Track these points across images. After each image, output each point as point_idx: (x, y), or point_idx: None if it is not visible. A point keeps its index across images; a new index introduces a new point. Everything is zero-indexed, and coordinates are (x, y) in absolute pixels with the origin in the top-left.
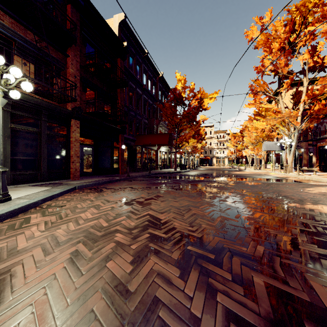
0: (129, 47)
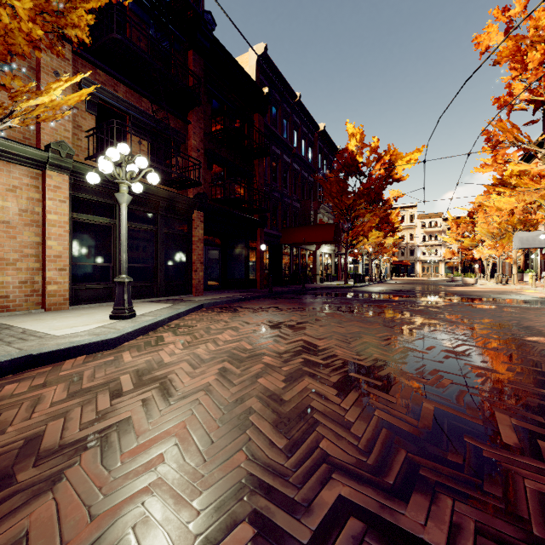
0: (271, 94)
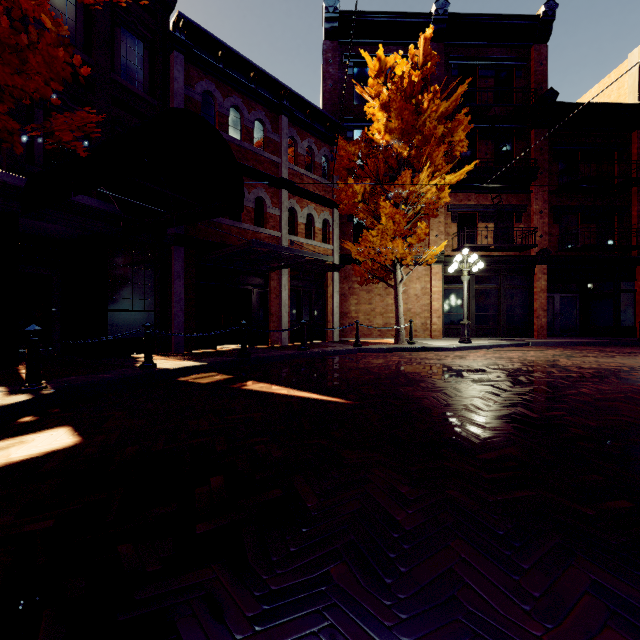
0: None
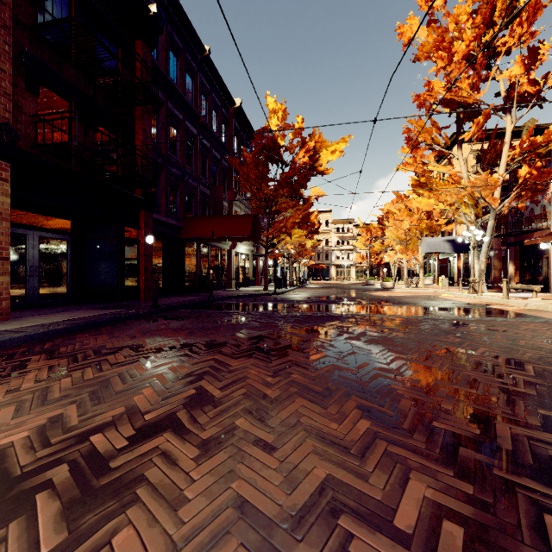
0: (162, 18)
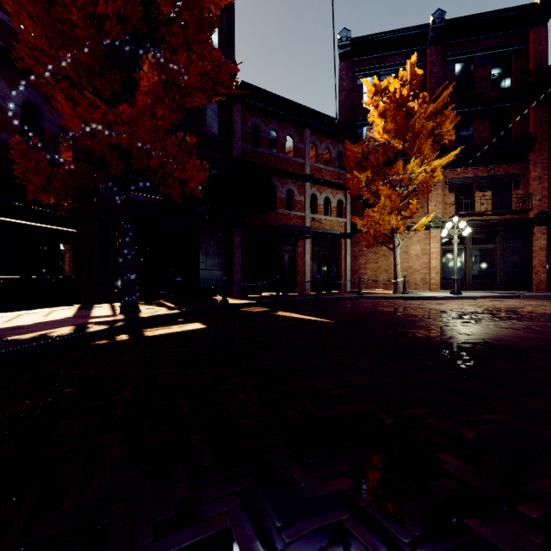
0: None
